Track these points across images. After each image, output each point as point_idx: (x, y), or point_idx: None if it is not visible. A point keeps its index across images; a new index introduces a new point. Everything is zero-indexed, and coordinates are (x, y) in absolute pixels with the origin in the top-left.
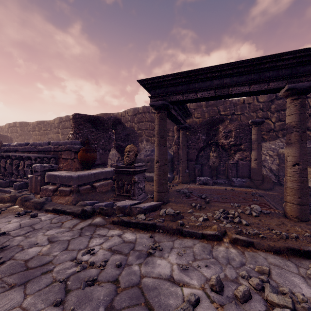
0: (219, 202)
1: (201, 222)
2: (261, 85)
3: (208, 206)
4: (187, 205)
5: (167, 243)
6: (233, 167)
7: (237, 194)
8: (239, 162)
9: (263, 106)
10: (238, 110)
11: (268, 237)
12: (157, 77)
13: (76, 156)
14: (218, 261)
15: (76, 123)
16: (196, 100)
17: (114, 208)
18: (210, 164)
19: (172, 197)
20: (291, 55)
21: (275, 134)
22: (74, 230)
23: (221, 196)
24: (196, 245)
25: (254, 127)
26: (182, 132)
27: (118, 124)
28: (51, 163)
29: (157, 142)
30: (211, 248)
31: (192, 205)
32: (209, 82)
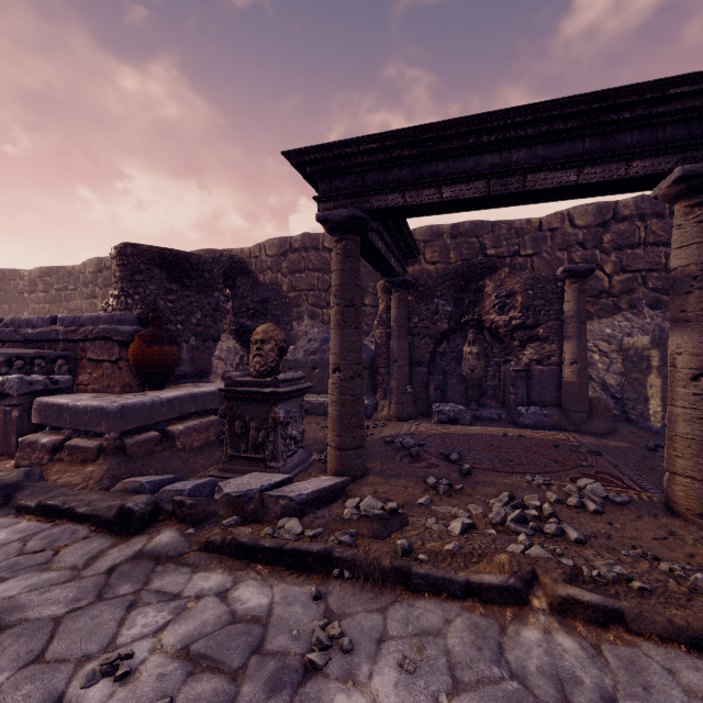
0: (496, 472)
1: (459, 539)
2: (610, 168)
3: (468, 484)
4: (416, 483)
5: (367, 618)
6: (520, 381)
7: (536, 447)
8: (533, 368)
9: (584, 237)
10: (527, 245)
11: (659, 590)
12: (337, 144)
13: (123, 353)
14: (529, 689)
15: (126, 267)
16: (437, 207)
17: (216, 500)
18: (464, 372)
19: (375, 458)
20: (693, 84)
21: (613, 303)
22: (87, 575)
23: (497, 453)
24: (454, 623)
25: (571, 284)
26: (399, 295)
27: (240, 274)
28: (56, 372)
29: (335, 316)
30: (499, 635)
31: (428, 483)
32: (474, 159)
